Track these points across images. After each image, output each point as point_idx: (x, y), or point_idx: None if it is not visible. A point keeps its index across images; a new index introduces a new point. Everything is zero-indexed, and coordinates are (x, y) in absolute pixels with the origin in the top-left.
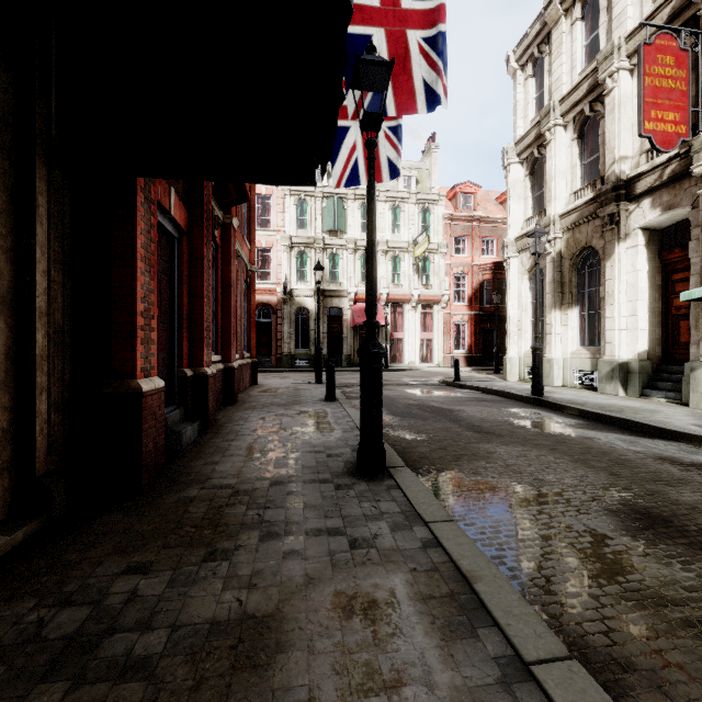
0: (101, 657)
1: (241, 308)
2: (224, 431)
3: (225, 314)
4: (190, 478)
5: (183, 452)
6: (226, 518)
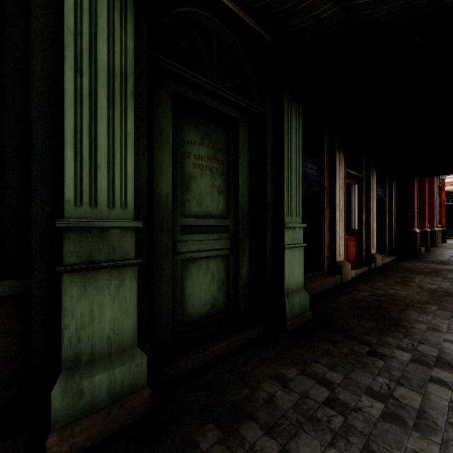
0: (428, 267)
1: (436, 201)
2: (435, 252)
3: (430, 206)
4: (429, 258)
5: (422, 254)
6: (447, 263)
